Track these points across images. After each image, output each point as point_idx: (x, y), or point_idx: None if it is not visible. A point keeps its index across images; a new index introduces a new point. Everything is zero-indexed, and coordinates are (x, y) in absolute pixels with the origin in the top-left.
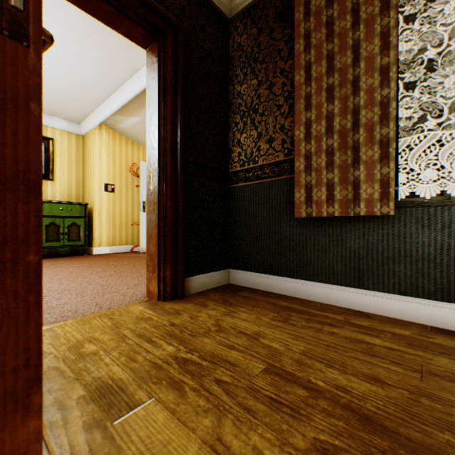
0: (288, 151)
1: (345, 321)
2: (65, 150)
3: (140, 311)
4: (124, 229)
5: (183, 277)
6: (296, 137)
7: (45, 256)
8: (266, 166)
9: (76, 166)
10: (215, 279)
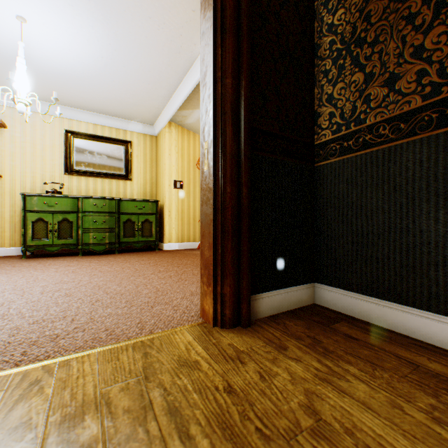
0: (431, 88)
1: None
2: (140, 151)
3: (186, 345)
4: (192, 225)
5: (249, 296)
6: None
7: (124, 250)
8: (382, 124)
9: (150, 165)
10: (294, 297)
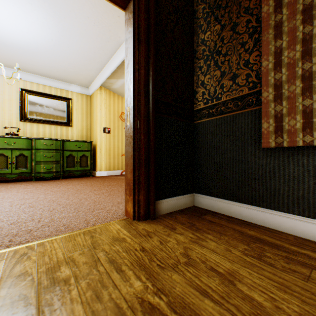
0: (252, 84)
1: None
2: (79, 106)
3: (117, 230)
4: (116, 159)
5: (154, 201)
6: (264, 68)
7: (66, 177)
8: (230, 101)
9: (86, 116)
10: (182, 202)
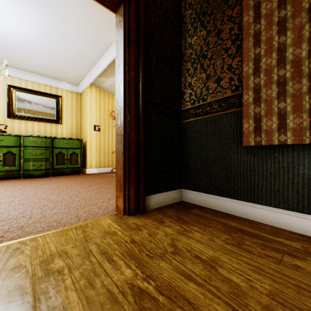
0: (235, 87)
1: (305, 251)
2: (69, 103)
3: (108, 225)
4: (107, 156)
5: (144, 196)
6: (245, 73)
7: (56, 174)
8: (214, 102)
9: (76, 114)
10: (170, 197)
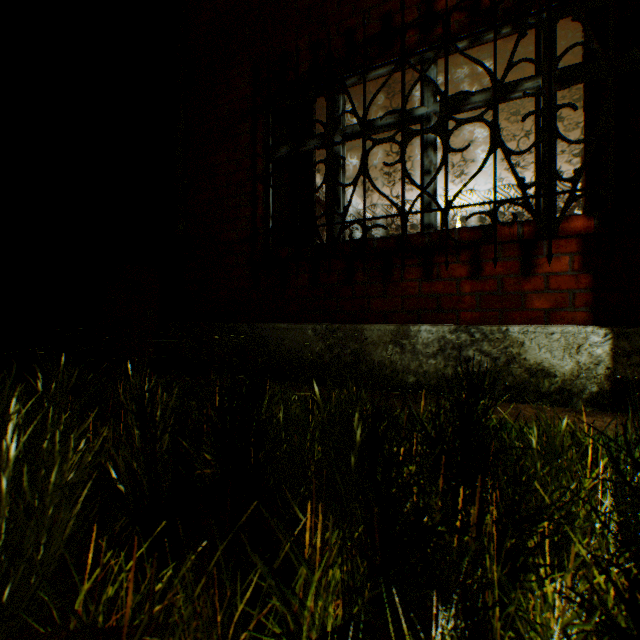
0: None
1: None
2: None
3: None
4: None
5: None
6: None
7: None
8: None
9: None
10: None
